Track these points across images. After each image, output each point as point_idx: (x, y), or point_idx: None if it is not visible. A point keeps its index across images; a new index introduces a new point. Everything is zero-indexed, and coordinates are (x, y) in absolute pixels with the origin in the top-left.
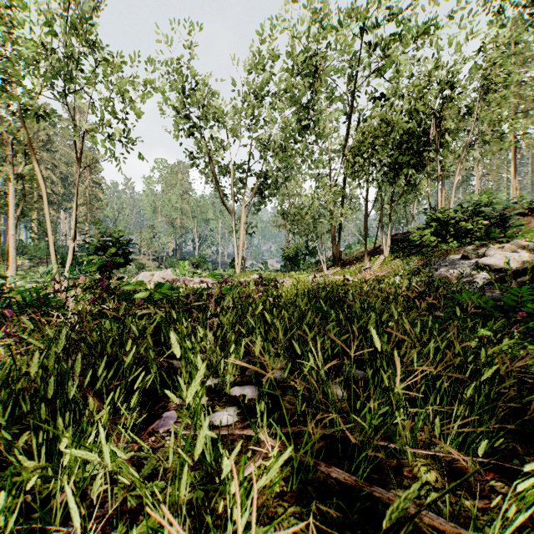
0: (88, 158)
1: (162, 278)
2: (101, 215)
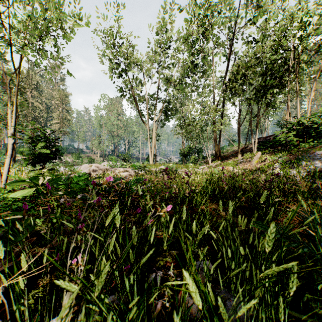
0: (61, 95)
1: (97, 168)
2: (69, 129)
